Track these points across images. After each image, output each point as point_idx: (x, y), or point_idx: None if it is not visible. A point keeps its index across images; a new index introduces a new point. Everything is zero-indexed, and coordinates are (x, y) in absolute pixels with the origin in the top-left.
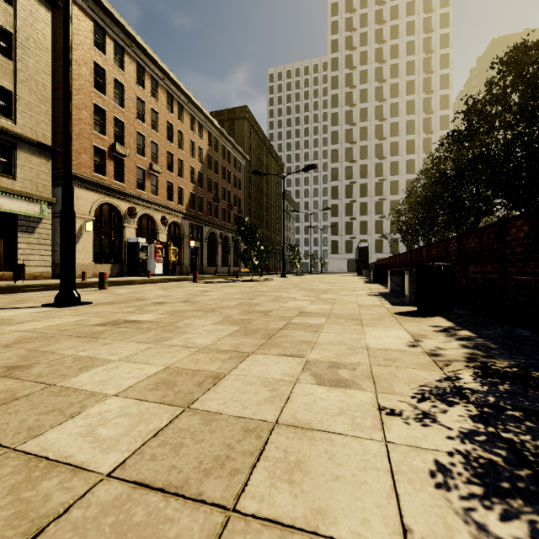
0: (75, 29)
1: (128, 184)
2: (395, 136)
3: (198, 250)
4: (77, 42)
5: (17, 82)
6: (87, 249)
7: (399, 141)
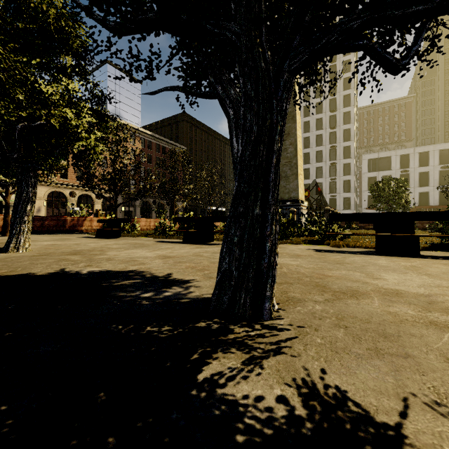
0: None
1: (70, 179)
2: (307, 116)
3: (132, 212)
4: None
5: None
6: (42, 215)
7: (310, 120)
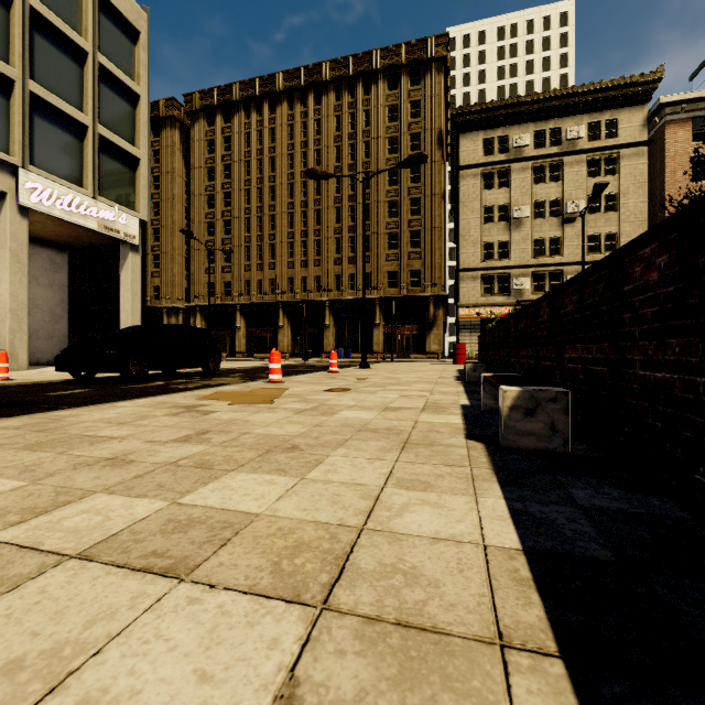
0: (669, 145)
1: None
2: None
3: None
4: (672, 154)
5: (620, 224)
6: None
7: None
